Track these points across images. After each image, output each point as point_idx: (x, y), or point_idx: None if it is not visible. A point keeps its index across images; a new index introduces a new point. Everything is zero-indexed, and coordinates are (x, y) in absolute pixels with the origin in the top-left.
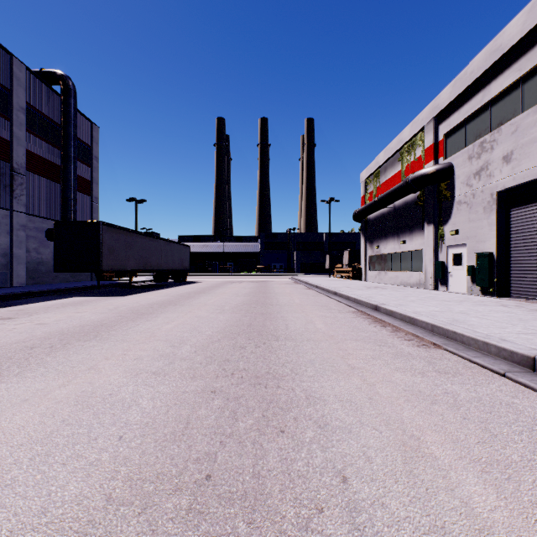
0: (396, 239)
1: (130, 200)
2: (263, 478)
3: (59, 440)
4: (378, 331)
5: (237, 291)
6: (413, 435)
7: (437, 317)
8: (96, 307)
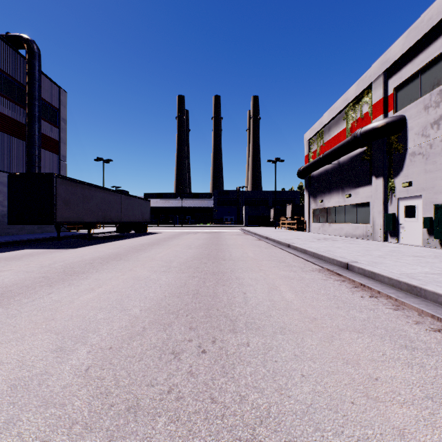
0: (340, 193)
1: (98, 160)
2: None
3: None
4: (374, 306)
5: (190, 242)
6: None
7: None
8: (30, 263)
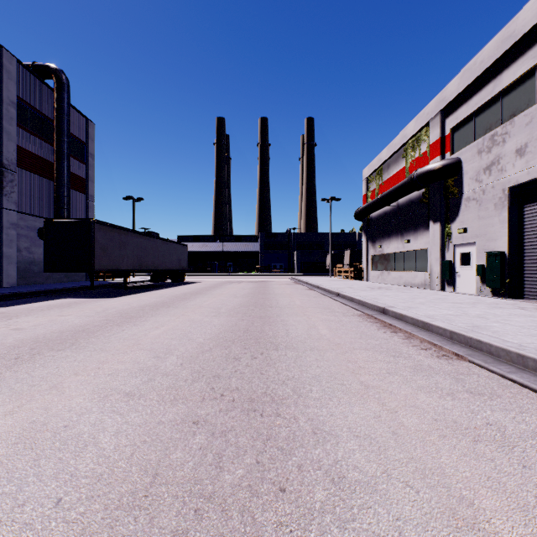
0: (400, 238)
1: (127, 199)
2: None
3: None
4: (389, 337)
5: (235, 292)
6: (462, 496)
7: (454, 322)
8: (84, 309)
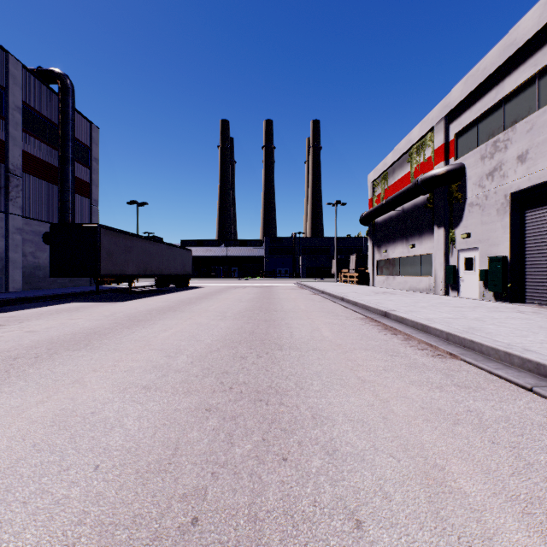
0: (405, 243)
1: (131, 203)
2: (260, 522)
3: (24, 471)
4: (389, 339)
5: (240, 297)
6: (436, 463)
7: (452, 324)
8: (92, 313)
